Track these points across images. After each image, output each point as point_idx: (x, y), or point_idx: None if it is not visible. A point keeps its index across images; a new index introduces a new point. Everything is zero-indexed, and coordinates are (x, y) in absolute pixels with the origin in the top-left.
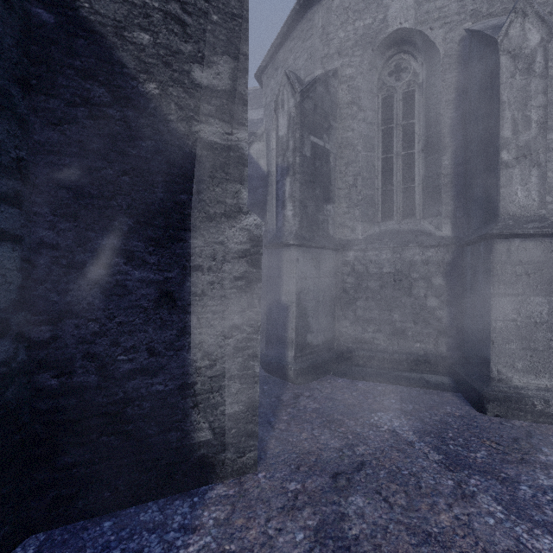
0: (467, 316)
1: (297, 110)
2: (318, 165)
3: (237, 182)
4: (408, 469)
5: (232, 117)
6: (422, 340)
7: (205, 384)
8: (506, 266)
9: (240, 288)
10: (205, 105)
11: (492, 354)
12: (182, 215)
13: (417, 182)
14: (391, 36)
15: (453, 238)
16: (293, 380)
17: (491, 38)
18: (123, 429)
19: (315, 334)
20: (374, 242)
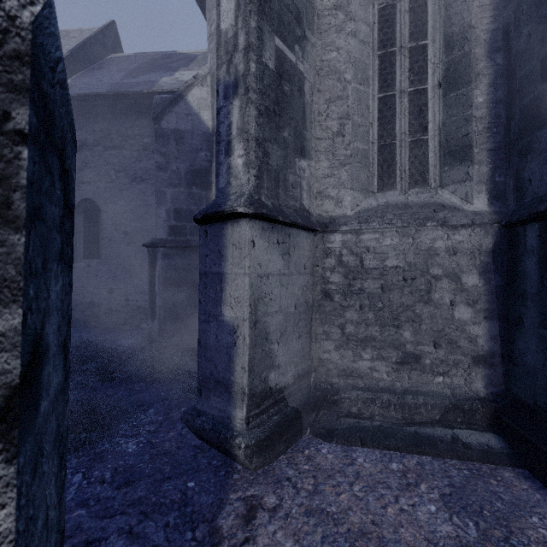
0: (525, 337)
1: None
2: (287, 90)
3: None
4: None
5: None
6: (447, 372)
7: None
8: None
9: None
10: None
11: None
12: None
13: (432, 133)
14: None
15: (492, 214)
16: (244, 463)
17: None
18: None
19: (283, 370)
20: (372, 220)
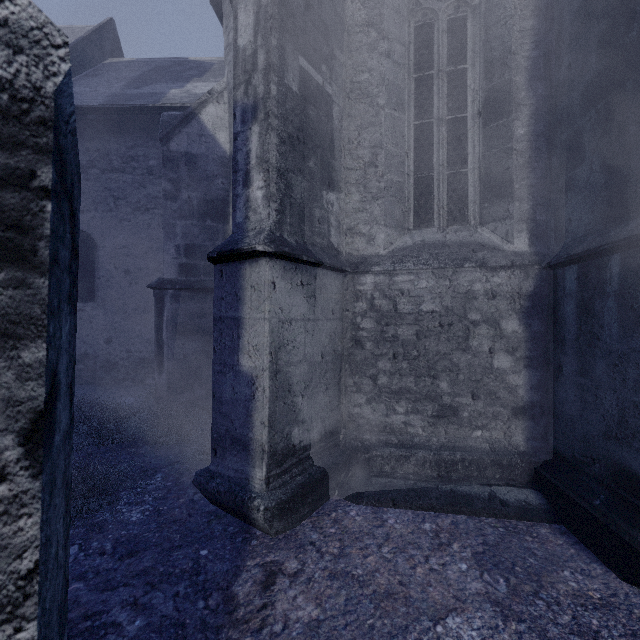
0: (565, 386)
1: None
2: (312, 115)
3: None
4: None
5: None
6: (486, 426)
7: None
8: None
9: None
10: None
11: None
12: None
13: (471, 166)
14: None
15: (533, 255)
16: (264, 528)
17: None
18: None
19: (308, 425)
20: (406, 260)
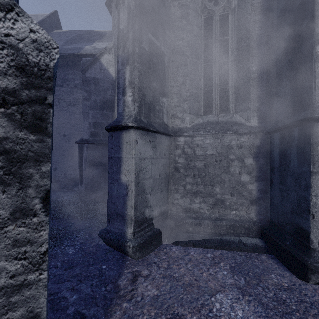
0: (274, 189)
1: (136, 3)
2: (155, 61)
3: None
4: None
5: None
6: (237, 208)
7: None
8: None
9: None
10: None
11: (313, 227)
12: None
13: (231, 85)
14: None
15: (259, 128)
16: (132, 256)
17: None
18: None
19: (153, 208)
20: (200, 130)
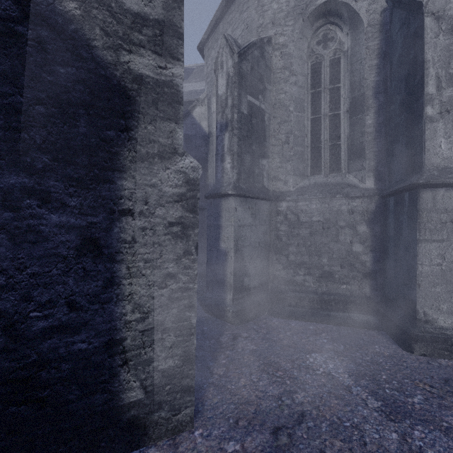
0: (389, 260)
1: (235, 70)
2: (254, 123)
3: (171, 121)
4: (349, 420)
5: (165, 50)
6: (348, 282)
7: (135, 339)
8: (432, 214)
9: (175, 234)
10: (135, 34)
11: (419, 297)
12: (109, 153)
13: (343, 140)
14: (320, 8)
15: (375, 190)
16: (231, 321)
17: (415, 2)
18: (37, 397)
19: (252, 278)
20: (305, 193)
